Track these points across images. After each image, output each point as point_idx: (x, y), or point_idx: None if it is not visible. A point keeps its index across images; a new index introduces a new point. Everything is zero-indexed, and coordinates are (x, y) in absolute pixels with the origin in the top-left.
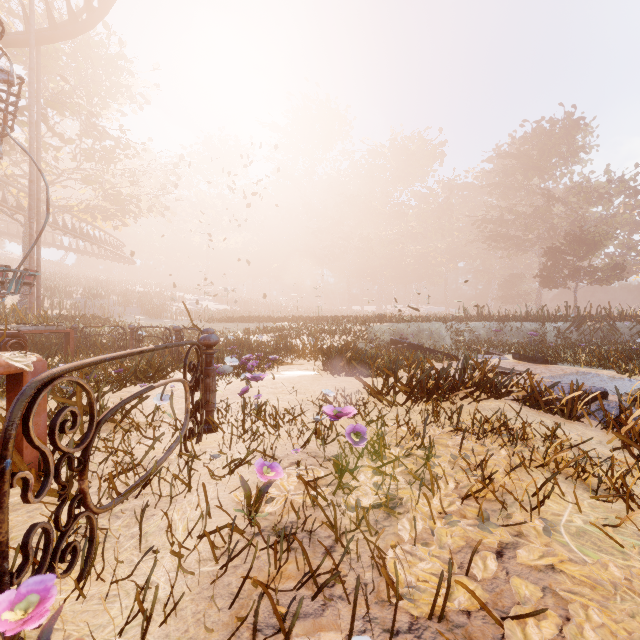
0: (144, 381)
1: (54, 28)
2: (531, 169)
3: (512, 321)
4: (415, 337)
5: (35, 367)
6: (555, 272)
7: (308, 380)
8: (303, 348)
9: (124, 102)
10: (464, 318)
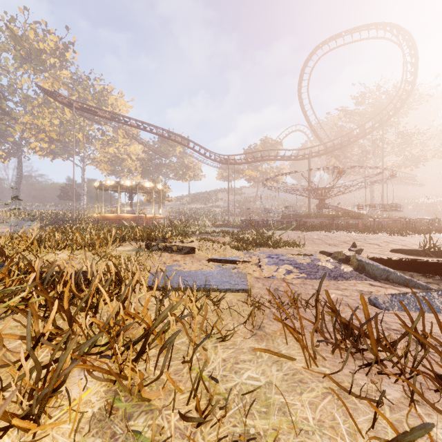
0: None
1: (389, 116)
2: None
3: None
4: None
5: (408, 221)
6: None
7: None
8: None
9: (416, 103)
10: None
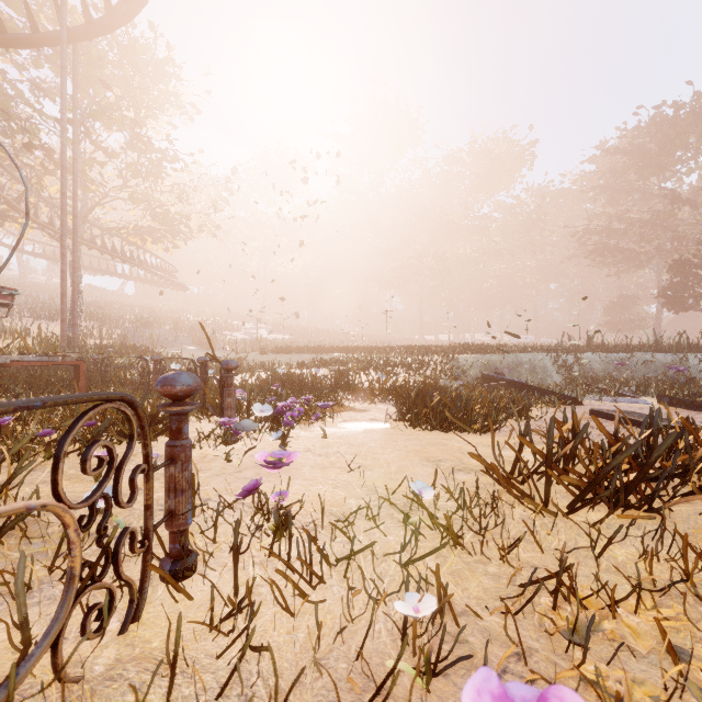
0: (138, 437)
1: (89, 22)
2: (648, 166)
3: (638, 352)
4: (512, 372)
5: None
6: (684, 291)
7: (377, 439)
8: (369, 387)
9: (174, 114)
10: (570, 348)
